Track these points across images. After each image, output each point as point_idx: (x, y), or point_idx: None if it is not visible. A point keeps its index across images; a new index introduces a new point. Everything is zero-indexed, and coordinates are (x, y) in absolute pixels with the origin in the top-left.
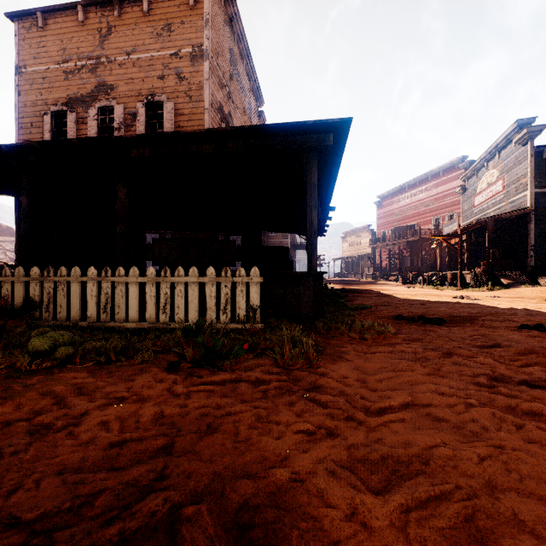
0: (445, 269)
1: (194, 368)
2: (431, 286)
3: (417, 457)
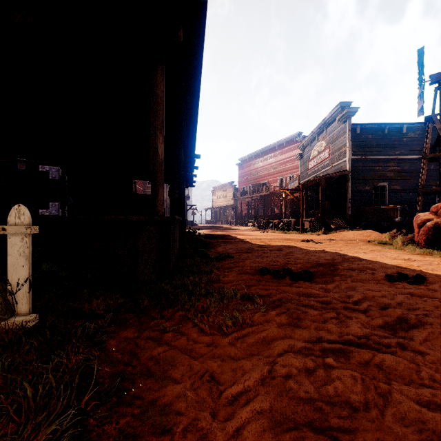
0: (287, 217)
1: None
2: (280, 231)
3: None
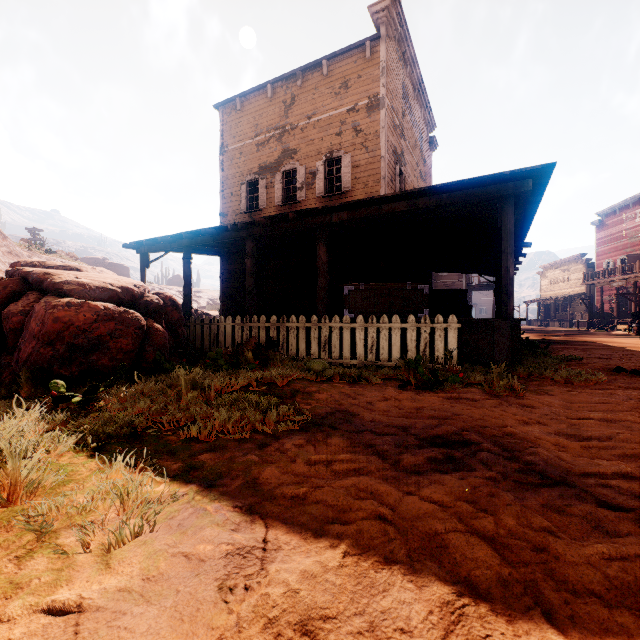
0: None
1: (419, 389)
2: None
3: (605, 436)
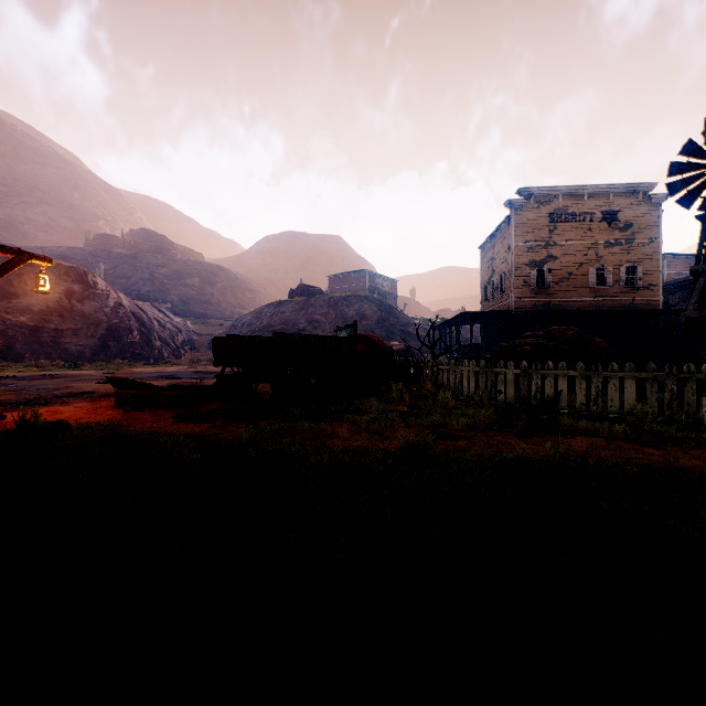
0: None
1: None
2: None
3: None
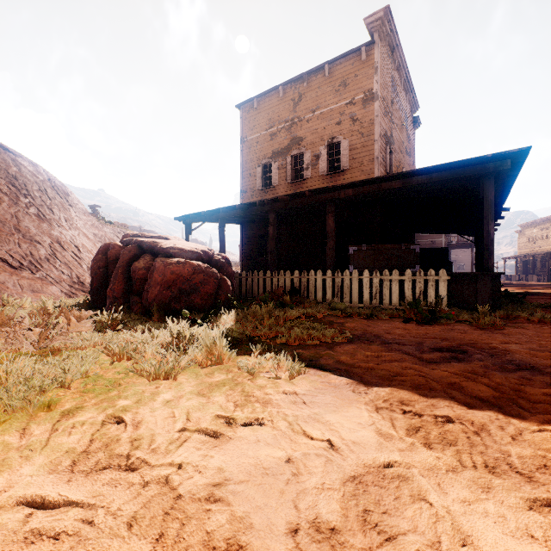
0: None
1: (420, 323)
2: None
3: None
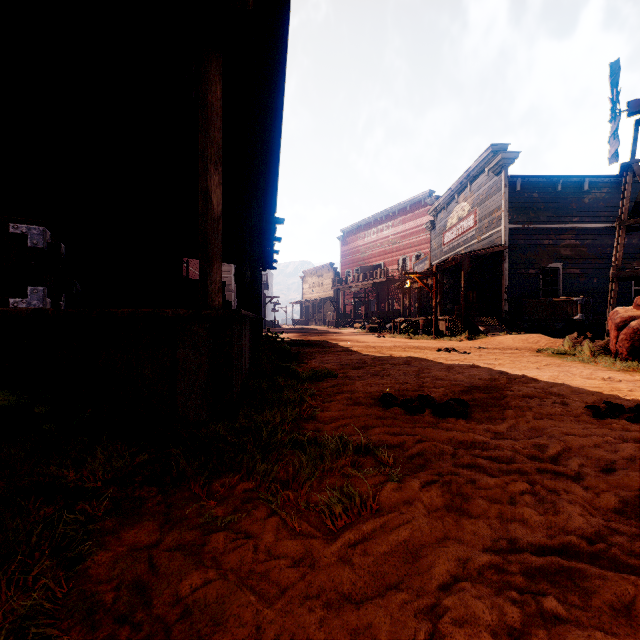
0: (412, 315)
1: None
2: (404, 334)
3: None
